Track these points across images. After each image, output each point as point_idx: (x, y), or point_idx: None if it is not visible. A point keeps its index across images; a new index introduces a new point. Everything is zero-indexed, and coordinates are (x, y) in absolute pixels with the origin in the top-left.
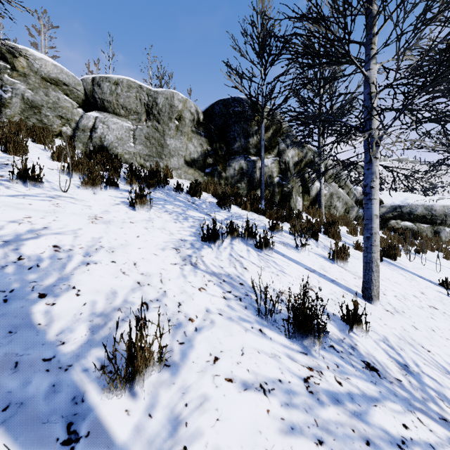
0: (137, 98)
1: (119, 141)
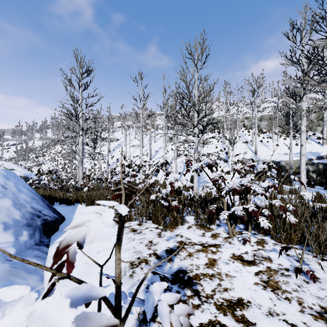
0: (267, 117)
1: (264, 126)
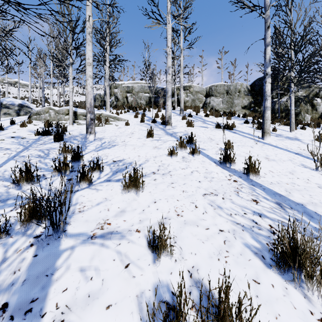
0: (223, 89)
1: (217, 105)
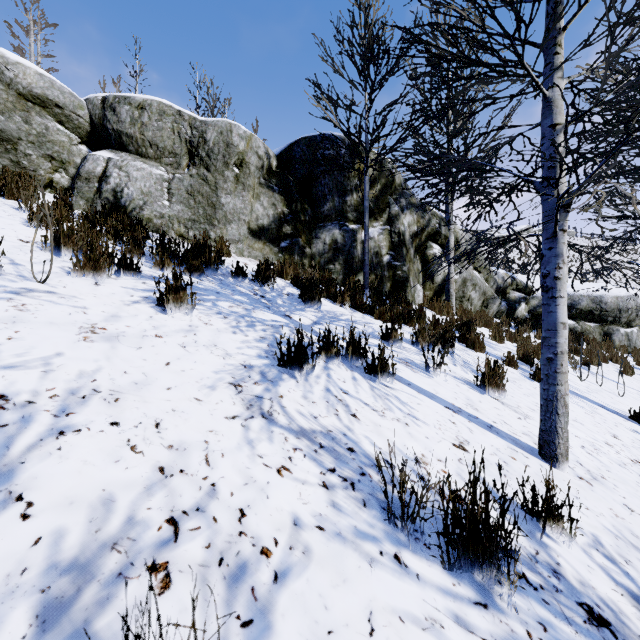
0: (174, 131)
1: (146, 198)
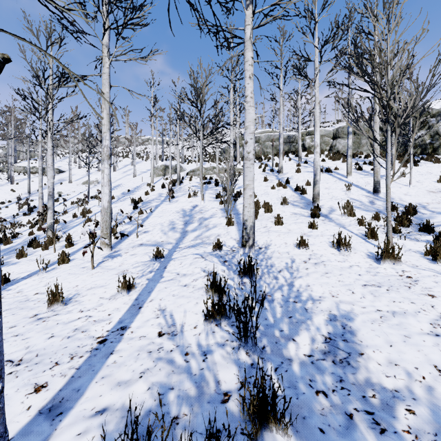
0: None
1: (343, 147)
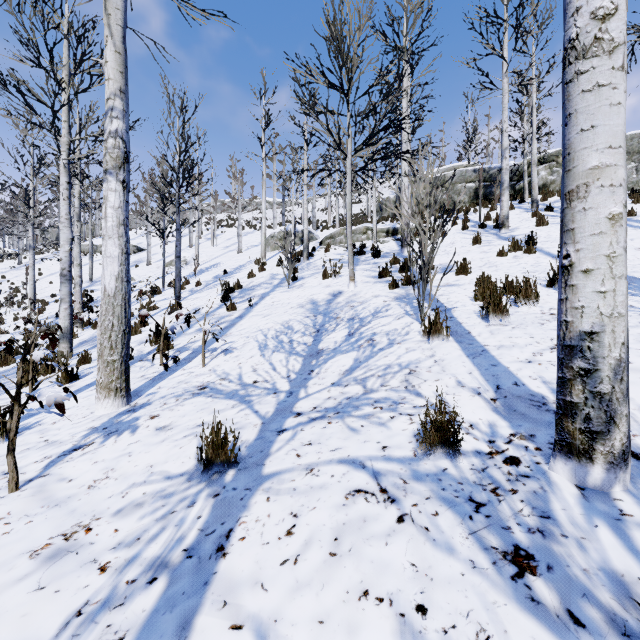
0: (638, 143)
1: None
